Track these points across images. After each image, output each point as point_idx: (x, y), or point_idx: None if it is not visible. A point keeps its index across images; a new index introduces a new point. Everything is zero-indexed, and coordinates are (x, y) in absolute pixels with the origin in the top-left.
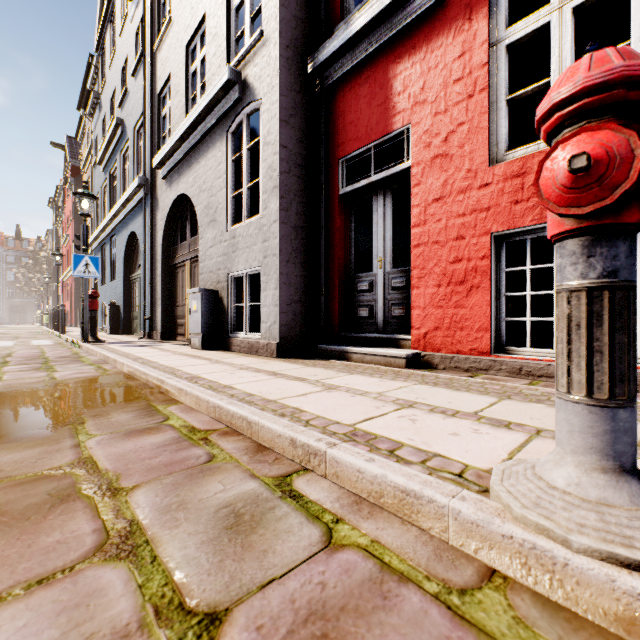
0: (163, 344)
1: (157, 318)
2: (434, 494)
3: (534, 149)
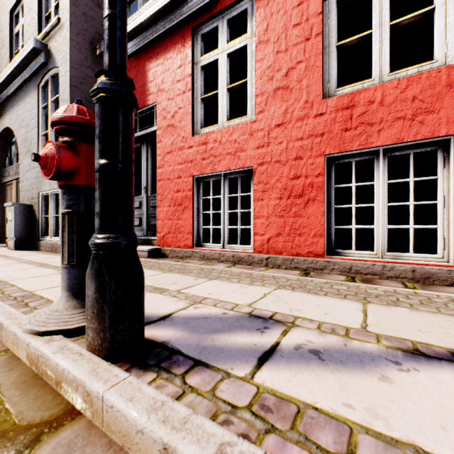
0: None
1: None
2: (1, 318)
3: (212, 129)
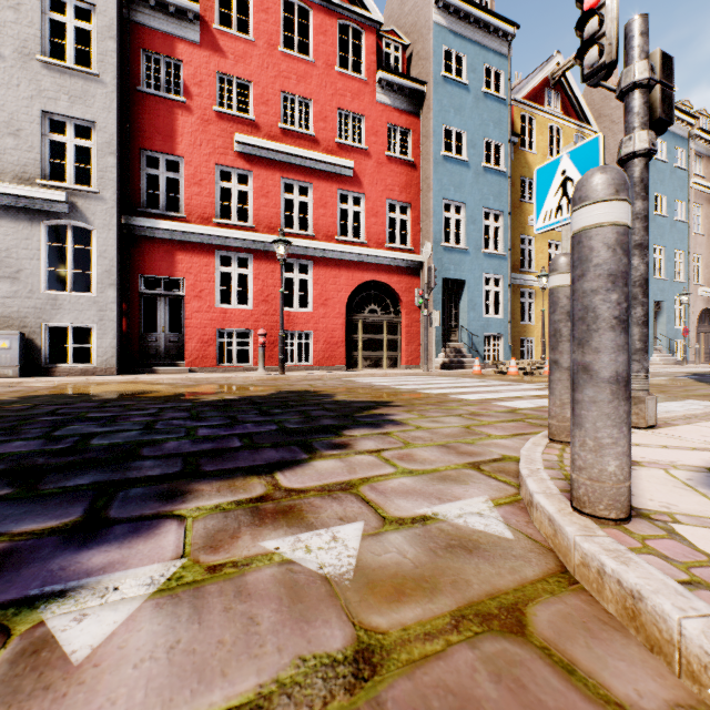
0: None
1: None
2: (251, 375)
3: (228, 306)
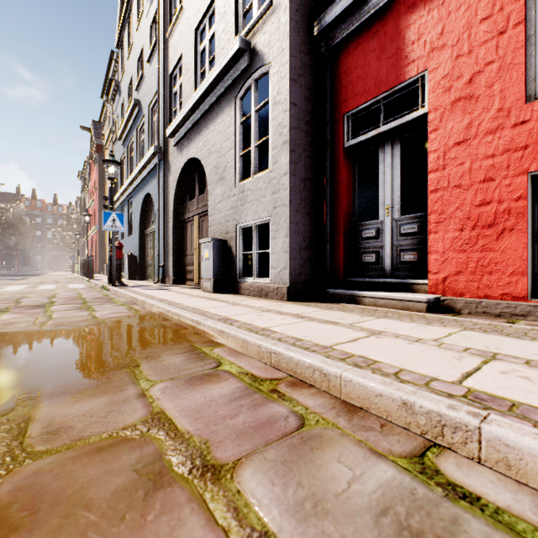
0: (176, 288)
1: (169, 266)
2: None
3: None
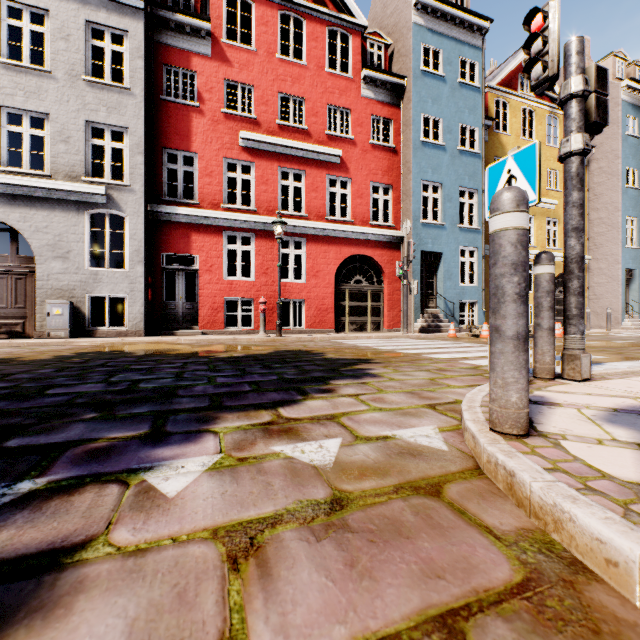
0: None
1: None
2: (254, 337)
3: (234, 279)
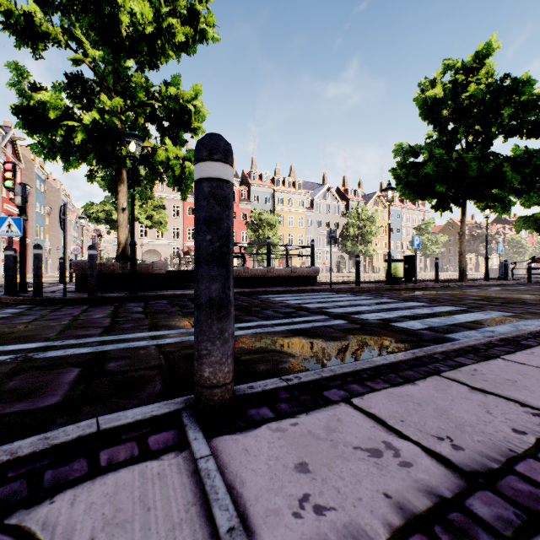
0: None
1: None
2: None
3: None
